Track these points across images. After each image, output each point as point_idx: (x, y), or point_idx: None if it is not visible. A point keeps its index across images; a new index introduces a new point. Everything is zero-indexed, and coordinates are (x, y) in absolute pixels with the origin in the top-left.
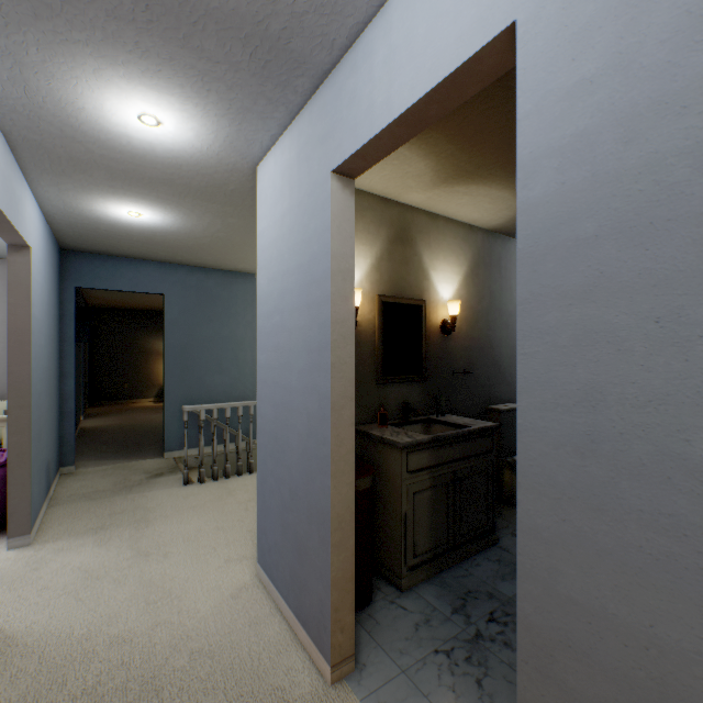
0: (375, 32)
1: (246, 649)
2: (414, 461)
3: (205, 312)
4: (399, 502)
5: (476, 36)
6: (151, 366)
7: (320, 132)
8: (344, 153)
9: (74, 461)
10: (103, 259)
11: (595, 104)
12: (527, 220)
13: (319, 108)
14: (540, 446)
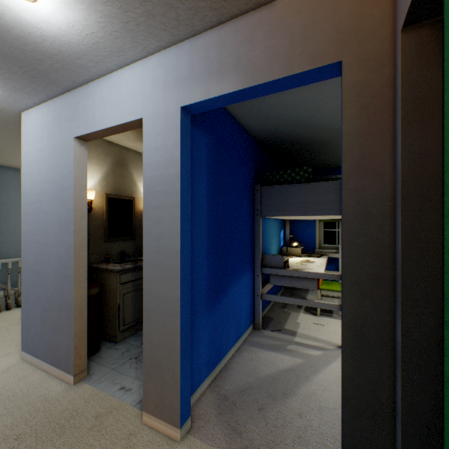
0: (96, 86)
1: (18, 389)
2: (124, 278)
3: None
4: (116, 299)
5: (132, 115)
6: None
7: (67, 115)
8: (81, 131)
9: None
10: None
11: (160, 155)
12: (146, 182)
13: (67, 102)
14: (149, 253)
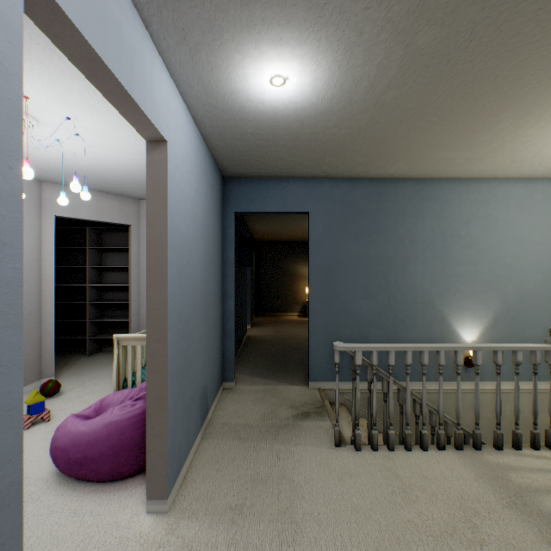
0: None
1: None
2: None
3: (350, 229)
4: None
5: None
6: (295, 286)
7: None
8: None
9: (232, 378)
10: (255, 183)
11: None
12: None
13: None
14: None
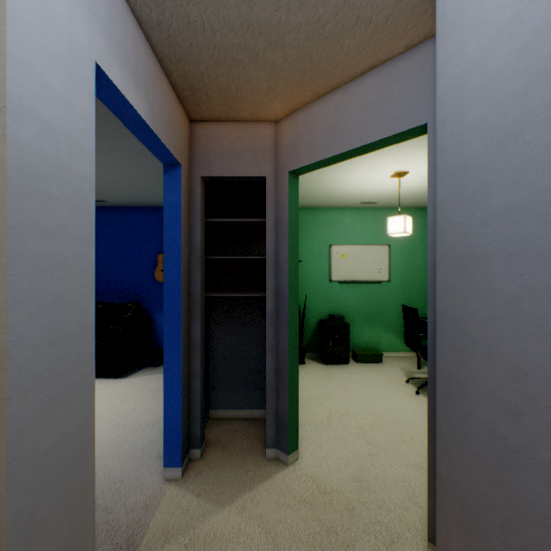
0: None
1: None
2: None
3: None
4: None
5: None
6: None
7: None
8: None
9: None
10: None
11: (60, 114)
12: (18, 155)
13: None
14: (29, 352)
